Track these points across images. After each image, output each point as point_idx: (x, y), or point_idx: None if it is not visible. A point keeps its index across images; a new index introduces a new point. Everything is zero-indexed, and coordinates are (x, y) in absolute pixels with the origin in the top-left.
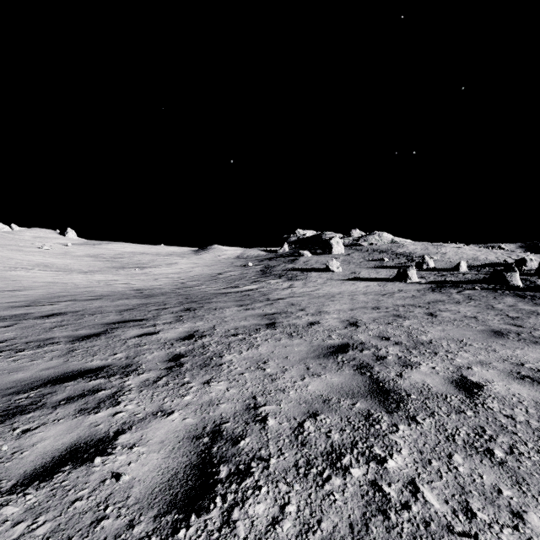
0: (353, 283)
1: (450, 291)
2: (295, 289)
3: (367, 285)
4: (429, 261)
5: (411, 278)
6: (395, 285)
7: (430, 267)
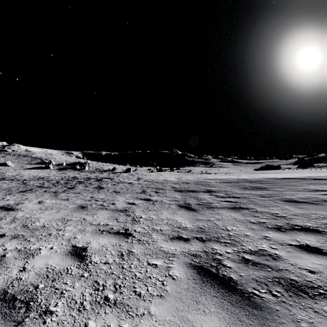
0: (29, 170)
1: (64, 171)
2: (10, 173)
3: (37, 170)
4: (53, 162)
5: (51, 168)
6: (47, 170)
7: (53, 164)
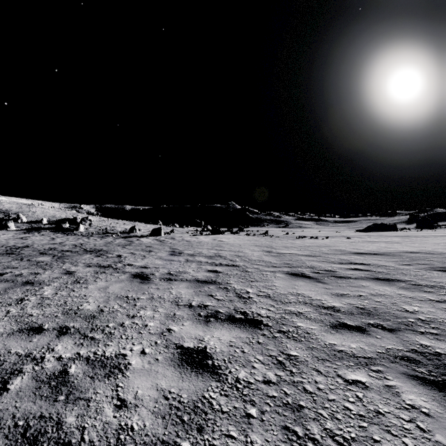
0: None
1: (35, 233)
2: None
3: None
4: (23, 217)
5: (10, 228)
6: None
7: (24, 221)
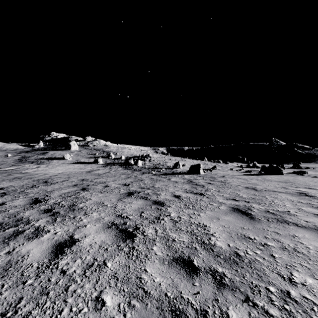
0: (73, 165)
1: (108, 166)
2: (40, 168)
3: (79, 165)
4: (112, 155)
5: (99, 162)
6: (91, 165)
7: (112, 158)
